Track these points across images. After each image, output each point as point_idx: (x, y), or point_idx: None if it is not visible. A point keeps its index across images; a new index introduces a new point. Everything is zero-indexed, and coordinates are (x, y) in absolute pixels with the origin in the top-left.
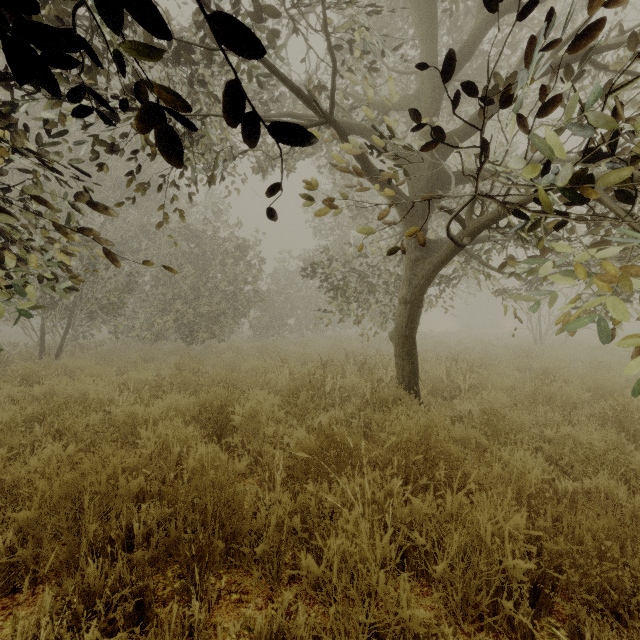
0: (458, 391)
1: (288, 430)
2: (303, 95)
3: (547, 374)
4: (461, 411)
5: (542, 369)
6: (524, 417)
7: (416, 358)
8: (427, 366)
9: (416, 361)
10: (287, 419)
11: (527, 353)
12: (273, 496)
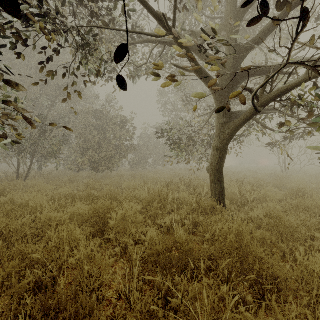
0: (246, 201)
1: (145, 229)
2: (154, 14)
3: (298, 191)
4: (252, 216)
5: (296, 188)
6: (293, 221)
7: (223, 183)
8: (226, 186)
9: (223, 184)
10: (145, 220)
11: (281, 178)
12: (132, 285)
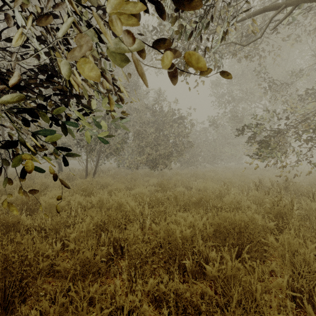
0: None
1: None
2: None
3: None
4: None
5: None
6: None
7: None
8: None
9: None
10: None
11: None
12: None
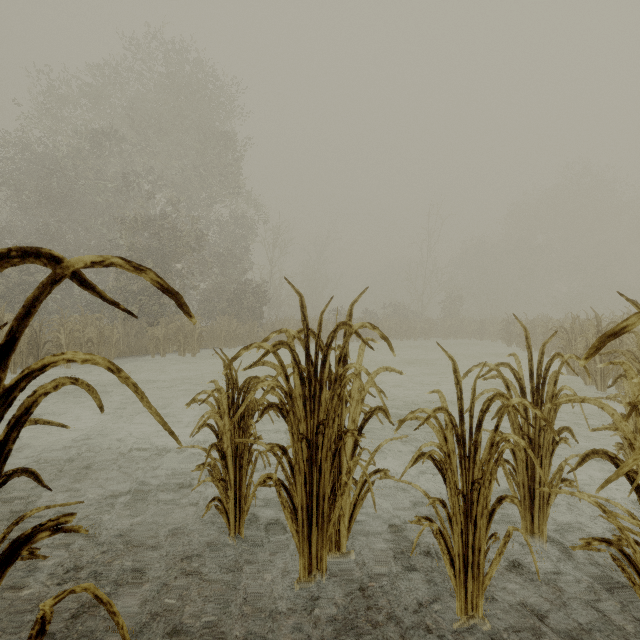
0: None
1: None
2: None
3: None
4: None
5: None
6: None
7: None
8: None
9: None
10: None
11: None
12: None
